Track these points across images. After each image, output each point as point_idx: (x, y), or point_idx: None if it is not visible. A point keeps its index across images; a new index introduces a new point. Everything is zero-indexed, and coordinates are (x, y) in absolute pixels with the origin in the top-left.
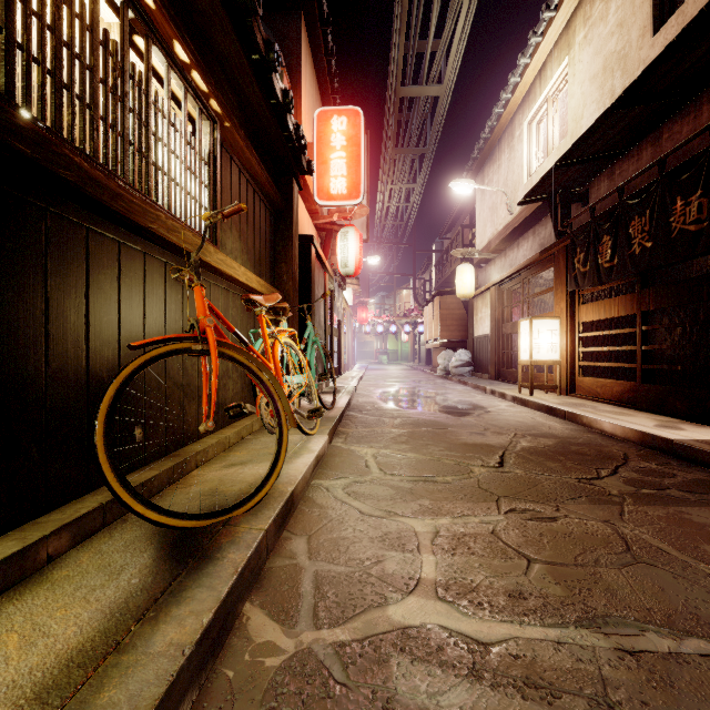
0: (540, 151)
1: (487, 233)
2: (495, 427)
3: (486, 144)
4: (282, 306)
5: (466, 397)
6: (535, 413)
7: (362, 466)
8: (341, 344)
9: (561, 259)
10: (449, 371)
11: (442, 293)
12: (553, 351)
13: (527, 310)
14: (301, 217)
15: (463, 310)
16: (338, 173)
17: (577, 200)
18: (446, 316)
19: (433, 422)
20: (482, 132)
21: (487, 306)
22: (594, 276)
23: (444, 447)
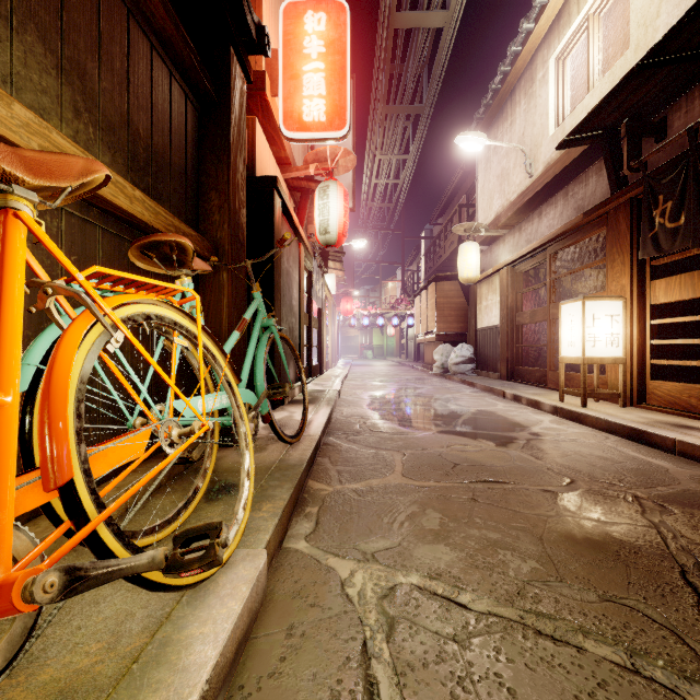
0: (574, 91)
1: (494, 206)
2: (581, 476)
3: (495, 98)
4: (173, 242)
5: (485, 406)
6: (607, 437)
7: (354, 697)
8: (322, 337)
9: (622, 217)
10: (448, 368)
11: (438, 278)
12: (613, 344)
13: (555, 293)
14: (262, 157)
15: (462, 298)
16: (314, 92)
17: (651, 131)
18: (443, 305)
19: (466, 461)
20: (491, 82)
21: (495, 292)
22: (696, 232)
23: (535, 557)
